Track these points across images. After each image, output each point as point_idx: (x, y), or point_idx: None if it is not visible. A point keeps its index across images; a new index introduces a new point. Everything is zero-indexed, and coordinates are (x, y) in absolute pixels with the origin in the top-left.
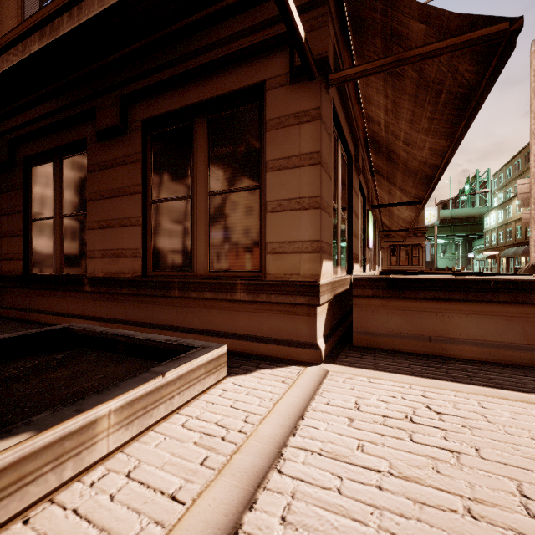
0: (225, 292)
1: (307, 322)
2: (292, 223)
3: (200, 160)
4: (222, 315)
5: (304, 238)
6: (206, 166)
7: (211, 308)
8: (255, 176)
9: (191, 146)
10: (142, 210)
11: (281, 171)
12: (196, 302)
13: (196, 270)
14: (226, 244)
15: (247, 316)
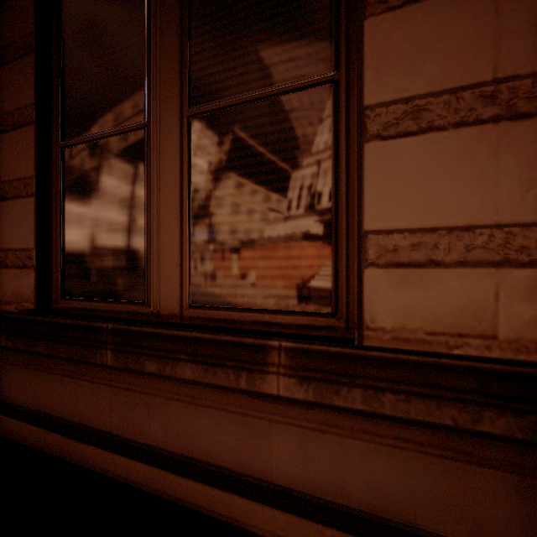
0: (232, 370)
1: (514, 493)
2: (462, 167)
3: (166, 33)
4: (224, 425)
5: (516, 216)
6: (182, 45)
7: (195, 401)
8: (318, 49)
9: (144, 3)
10: (36, 161)
11: (419, 5)
12: (155, 381)
13: (158, 301)
14: (232, 238)
15: (295, 439)
